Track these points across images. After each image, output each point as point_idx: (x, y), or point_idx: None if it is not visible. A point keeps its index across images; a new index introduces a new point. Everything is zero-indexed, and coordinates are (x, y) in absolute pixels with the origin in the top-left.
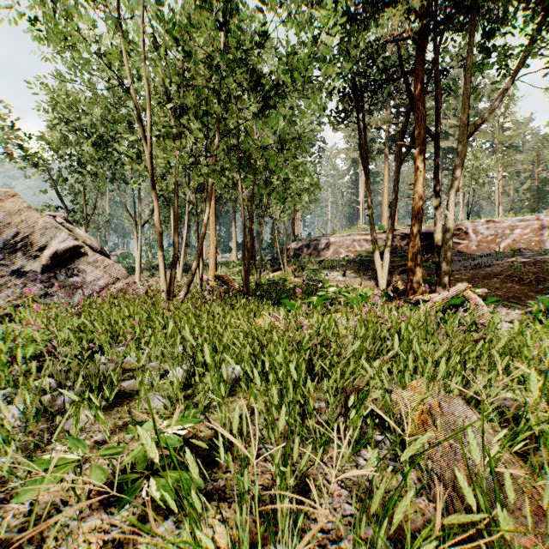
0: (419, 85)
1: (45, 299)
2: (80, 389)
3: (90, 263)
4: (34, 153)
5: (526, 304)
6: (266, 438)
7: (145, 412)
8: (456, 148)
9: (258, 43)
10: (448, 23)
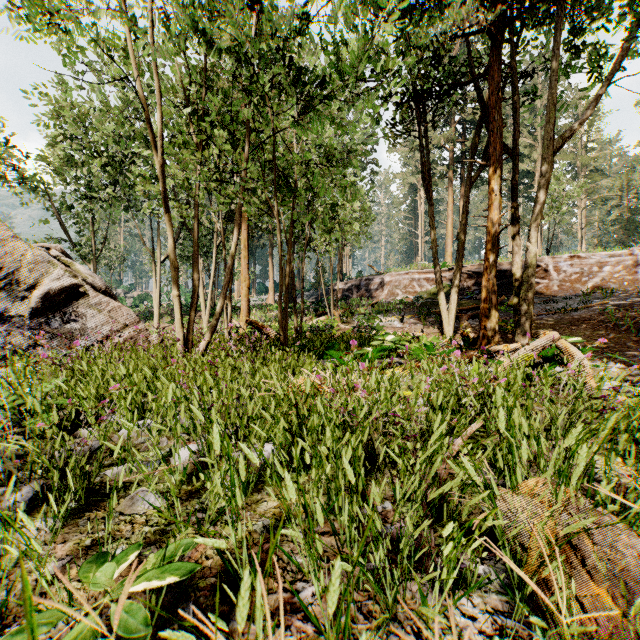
0: (495, 90)
1: (35, 351)
2: (39, 483)
3: (92, 306)
4: (33, 176)
5: (625, 356)
6: (306, 573)
7: (129, 520)
8: (532, 172)
9: (298, 28)
10: (531, 11)
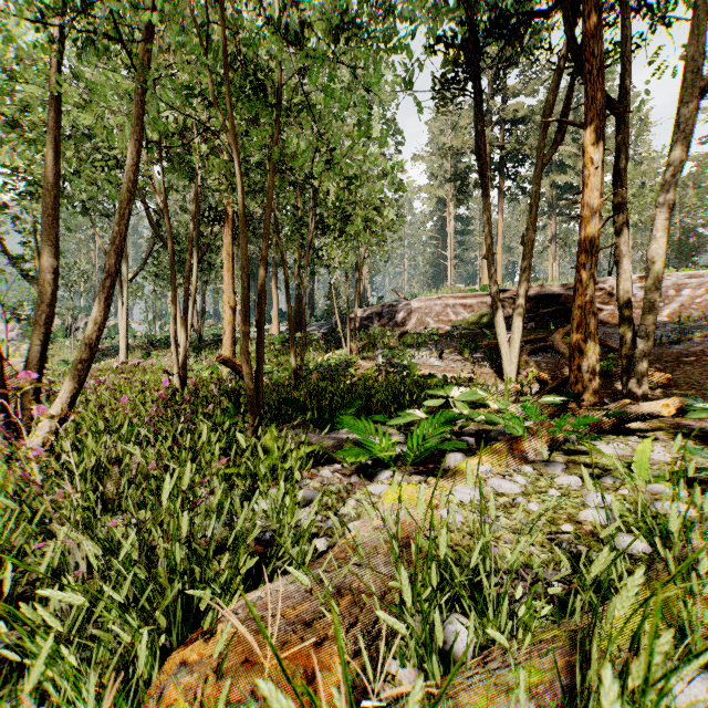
0: (596, 7)
1: None
2: None
3: None
4: None
5: None
6: None
7: None
8: (576, 186)
9: None
10: None
